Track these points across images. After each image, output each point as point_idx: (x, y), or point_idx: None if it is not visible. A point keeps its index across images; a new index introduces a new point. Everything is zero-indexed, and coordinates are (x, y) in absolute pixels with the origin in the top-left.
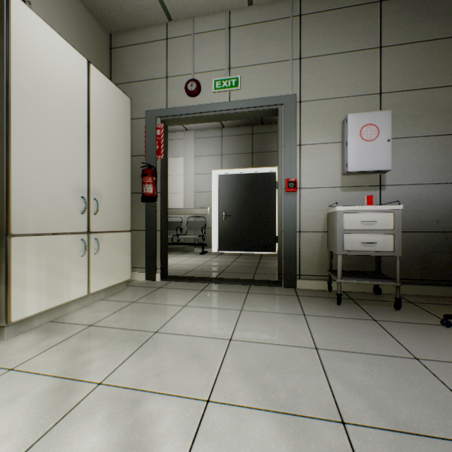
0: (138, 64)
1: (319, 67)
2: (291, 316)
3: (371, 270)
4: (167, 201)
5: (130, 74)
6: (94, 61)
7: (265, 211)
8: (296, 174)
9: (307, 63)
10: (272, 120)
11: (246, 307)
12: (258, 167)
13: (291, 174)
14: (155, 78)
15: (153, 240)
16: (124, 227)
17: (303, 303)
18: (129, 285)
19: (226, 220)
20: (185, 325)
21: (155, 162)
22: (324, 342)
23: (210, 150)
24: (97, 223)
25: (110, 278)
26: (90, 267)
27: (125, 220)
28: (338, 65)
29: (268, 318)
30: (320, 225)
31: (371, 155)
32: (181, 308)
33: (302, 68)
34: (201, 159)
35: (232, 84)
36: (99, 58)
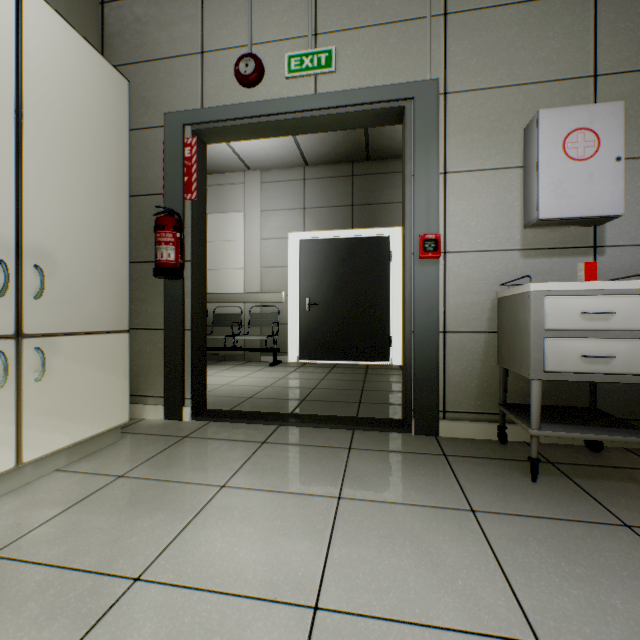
0: (152, 30)
1: (481, 29)
2: (446, 516)
3: (577, 403)
4: (205, 277)
5: (137, 48)
6: (66, 18)
7: (372, 297)
8: (439, 227)
9: (458, 22)
10: (383, 153)
11: (348, 489)
12: (361, 227)
13: (429, 227)
14: (181, 54)
15: (178, 347)
16: (114, 323)
17: (461, 475)
18: (129, 432)
19: (311, 312)
20: (211, 553)
21: (182, 205)
22: (549, 613)
23: (285, 201)
24: (42, 316)
25: (78, 426)
26: (22, 408)
27: (115, 311)
28: (516, 25)
29: (397, 522)
30: (482, 320)
31: (585, 188)
32: (213, 495)
33: (449, 31)
34: (272, 216)
35: (319, 62)
36: (77, 14)
